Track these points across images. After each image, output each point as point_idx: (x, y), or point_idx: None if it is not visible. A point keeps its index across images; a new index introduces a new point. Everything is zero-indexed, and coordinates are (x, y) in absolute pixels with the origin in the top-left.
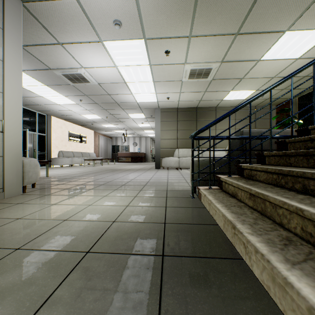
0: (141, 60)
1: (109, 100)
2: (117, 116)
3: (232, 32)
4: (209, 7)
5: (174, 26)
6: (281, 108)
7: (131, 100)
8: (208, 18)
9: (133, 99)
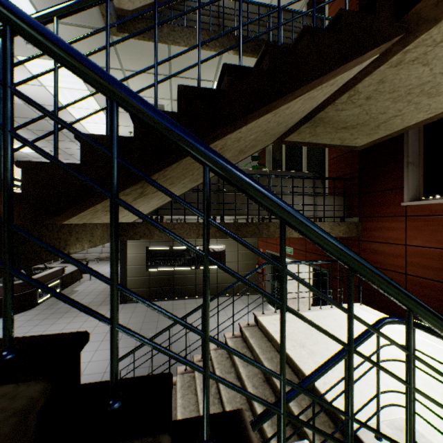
0: (76, 84)
1: (47, 127)
2: (69, 152)
3: (164, 73)
4: (129, 48)
5: (101, 57)
6: (261, 156)
7: (81, 130)
8: (134, 57)
9: (83, 129)
